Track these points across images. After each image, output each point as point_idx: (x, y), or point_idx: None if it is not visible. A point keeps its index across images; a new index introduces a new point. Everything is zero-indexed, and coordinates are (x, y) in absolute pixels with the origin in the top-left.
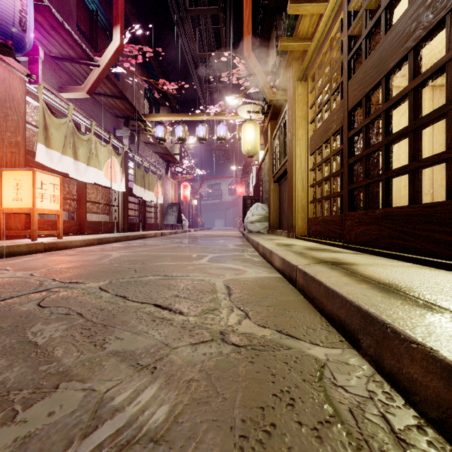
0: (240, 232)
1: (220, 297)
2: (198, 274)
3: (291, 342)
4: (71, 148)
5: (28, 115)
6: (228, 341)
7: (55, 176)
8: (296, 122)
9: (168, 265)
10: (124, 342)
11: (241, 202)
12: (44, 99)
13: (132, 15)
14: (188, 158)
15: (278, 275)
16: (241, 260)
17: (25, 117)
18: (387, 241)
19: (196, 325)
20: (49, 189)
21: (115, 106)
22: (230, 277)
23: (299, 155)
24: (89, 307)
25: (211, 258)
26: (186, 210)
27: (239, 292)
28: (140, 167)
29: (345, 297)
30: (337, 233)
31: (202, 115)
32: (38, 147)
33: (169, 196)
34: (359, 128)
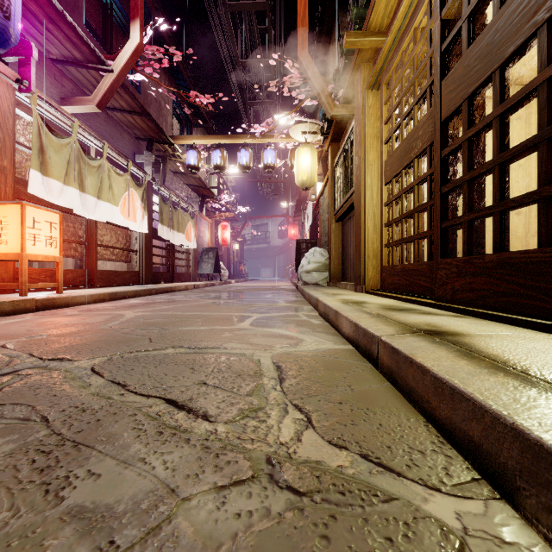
0: (292, 284)
1: (267, 386)
2: (237, 345)
3: (389, 484)
4: (76, 177)
5: (19, 133)
6: (280, 481)
7: (52, 212)
8: (366, 142)
9: (197, 330)
10: (100, 483)
11: (294, 246)
12: (41, 114)
13: (156, 9)
14: (229, 192)
15: (348, 347)
16: (295, 323)
17: (14, 135)
18: (503, 300)
19: (228, 444)
20: (44, 229)
21: (135, 124)
22: (281, 351)
23: (369, 184)
24: (64, 405)
25: (255, 319)
26: (225, 257)
27: (295, 375)
28: (167, 202)
29: (481, 404)
30: (423, 287)
31: (245, 137)
32: (31, 175)
33: (204, 239)
34: (459, 143)
